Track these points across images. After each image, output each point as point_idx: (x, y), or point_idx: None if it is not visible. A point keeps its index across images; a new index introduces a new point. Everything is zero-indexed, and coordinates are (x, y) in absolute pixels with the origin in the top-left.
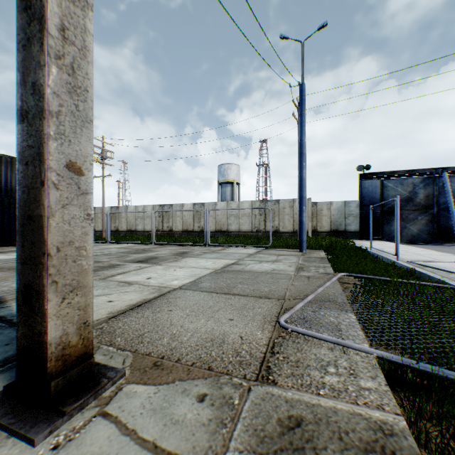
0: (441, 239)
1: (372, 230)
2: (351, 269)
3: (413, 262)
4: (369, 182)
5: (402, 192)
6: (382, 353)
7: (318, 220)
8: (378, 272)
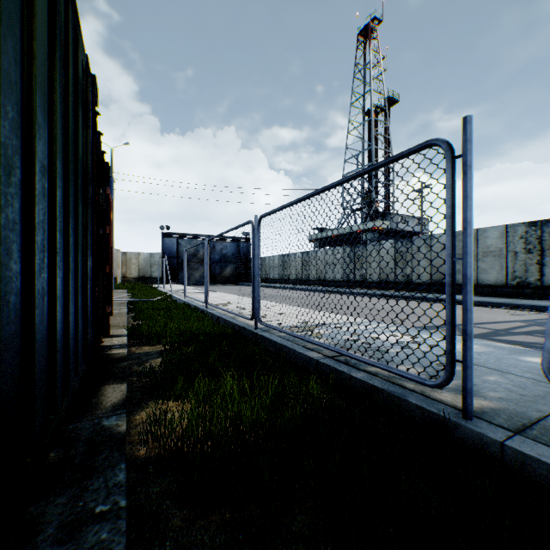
0: (212, 282)
1: (172, 276)
2: (137, 293)
3: (169, 290)
4: (169, 239)
5: (191, 249)
6: (129, 299)
7: (128, 267)
8: (148, 293)
